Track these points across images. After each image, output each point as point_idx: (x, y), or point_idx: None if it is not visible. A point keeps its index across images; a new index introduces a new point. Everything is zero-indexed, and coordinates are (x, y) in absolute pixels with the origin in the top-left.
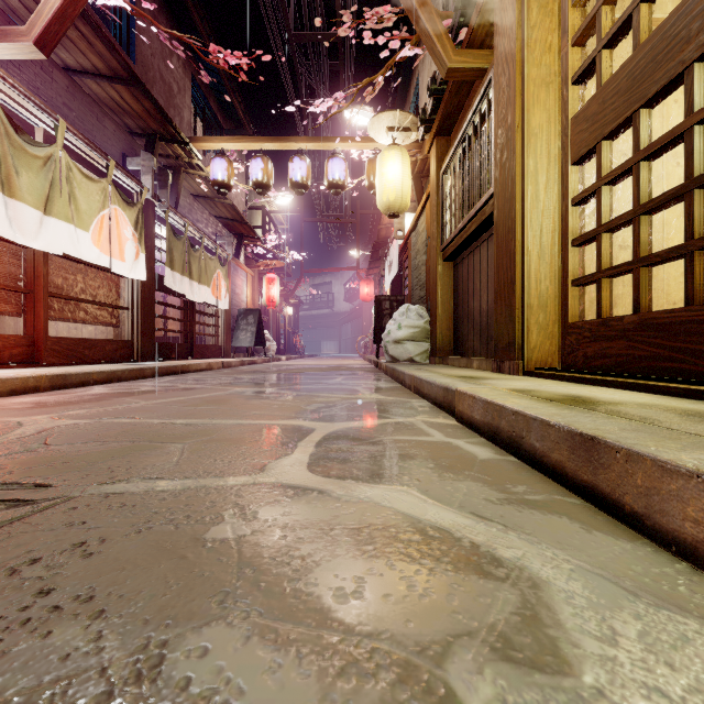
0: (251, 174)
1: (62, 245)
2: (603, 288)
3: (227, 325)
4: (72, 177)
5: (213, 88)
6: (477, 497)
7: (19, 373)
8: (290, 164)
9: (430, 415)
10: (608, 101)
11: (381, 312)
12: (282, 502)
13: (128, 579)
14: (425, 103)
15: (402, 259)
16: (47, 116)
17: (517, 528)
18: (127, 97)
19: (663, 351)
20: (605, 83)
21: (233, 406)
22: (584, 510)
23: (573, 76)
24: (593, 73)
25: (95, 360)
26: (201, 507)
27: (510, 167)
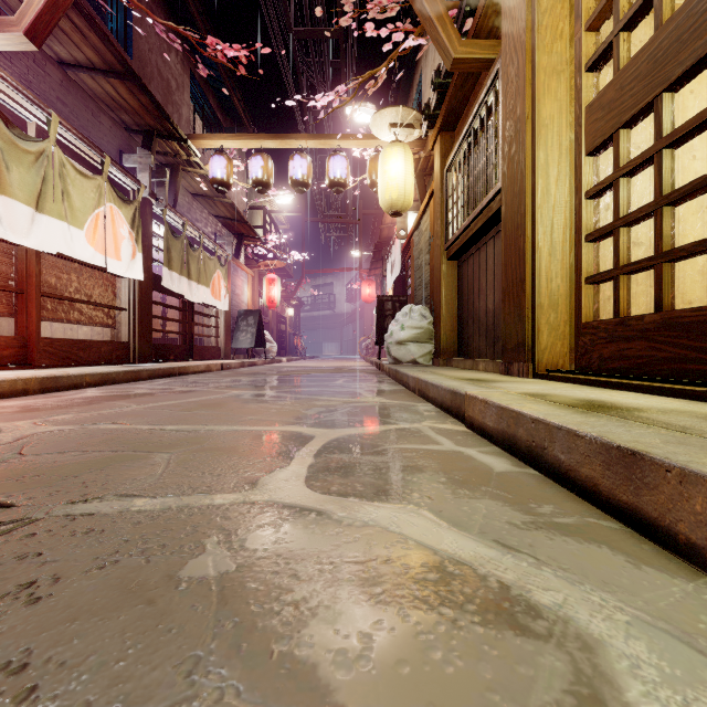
0: (251, 172)
1: (54, 243)
2: (620, 286)
3: (226, 326)
4: (65, 173)
5: (213, 85)
6: (499, 520)
7: (7, 375)
8: (291, 162)
9: (437, 420)
10: (627, 87)
11: (383, 313)
12: (274, 526)
13: (76, 636)
14: (428, 98)
15: (404, 259)
16: (39, 109)
17: (551, 562)
18: (123, 92)
19: (690, 352)
20: (623, 67)
21: (229, 410)
22: (626, 538)
23: (587, 62)
24: (605, 62)
25: (90, 361)
26: (180, 533)
27: (520, 160)
